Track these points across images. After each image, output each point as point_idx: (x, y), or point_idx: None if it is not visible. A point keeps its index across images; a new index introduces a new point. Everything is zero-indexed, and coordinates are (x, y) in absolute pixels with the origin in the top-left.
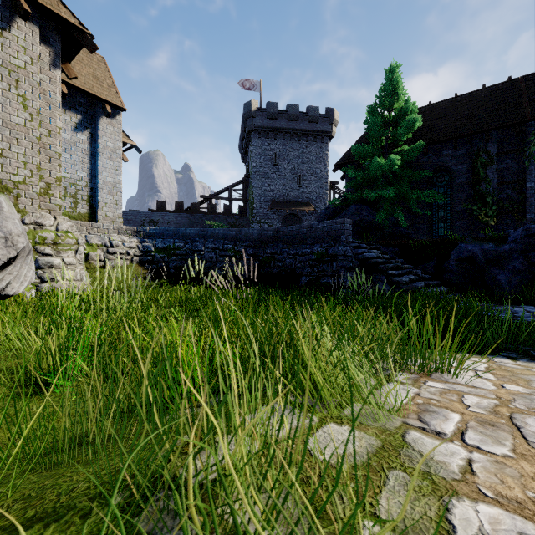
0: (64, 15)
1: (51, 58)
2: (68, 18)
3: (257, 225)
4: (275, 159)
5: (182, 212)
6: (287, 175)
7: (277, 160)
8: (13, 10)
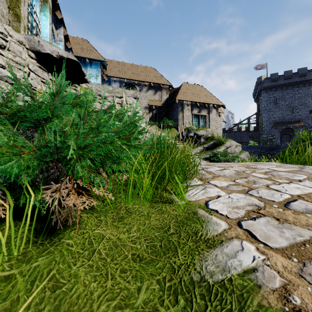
0: (220, 103)
1: (217, 113)
2: (221, 104)
3: (265, 135)
4: (276, 101)
5: (225, 132)
6: (283, 108)
7: (277, 101)
8: (212, 107)
